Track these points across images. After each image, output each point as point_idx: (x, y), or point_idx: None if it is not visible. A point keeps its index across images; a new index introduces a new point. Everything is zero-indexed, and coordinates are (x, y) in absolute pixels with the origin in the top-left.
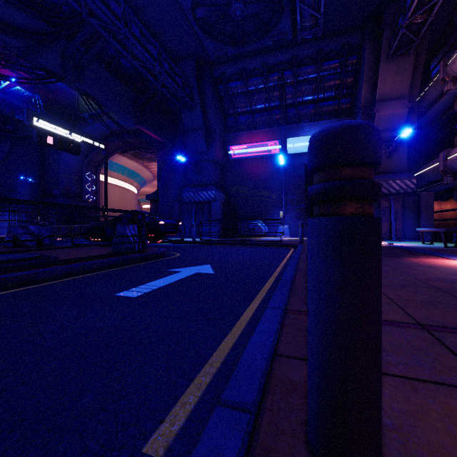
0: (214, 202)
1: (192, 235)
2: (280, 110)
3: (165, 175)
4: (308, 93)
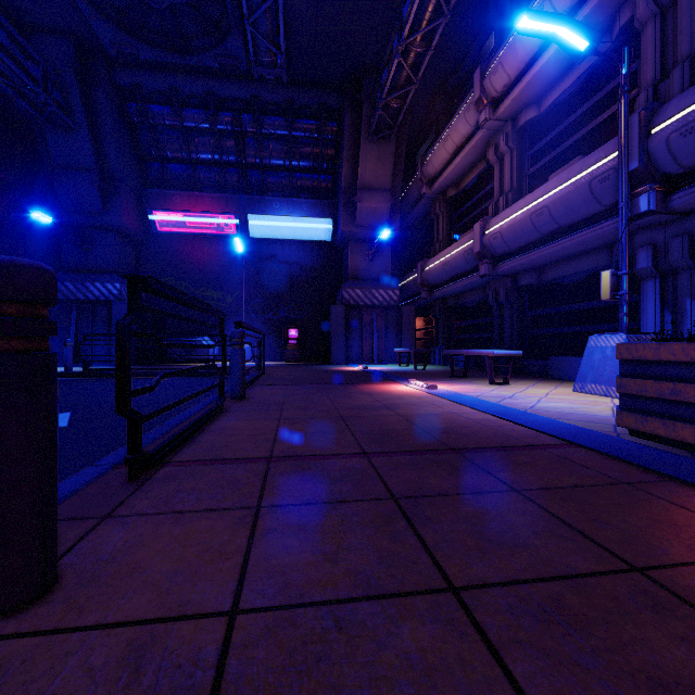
0: (118, 303)
1: (65, 362)
2: (238, 169)
3: (5, 244)
4: (278, 156)
